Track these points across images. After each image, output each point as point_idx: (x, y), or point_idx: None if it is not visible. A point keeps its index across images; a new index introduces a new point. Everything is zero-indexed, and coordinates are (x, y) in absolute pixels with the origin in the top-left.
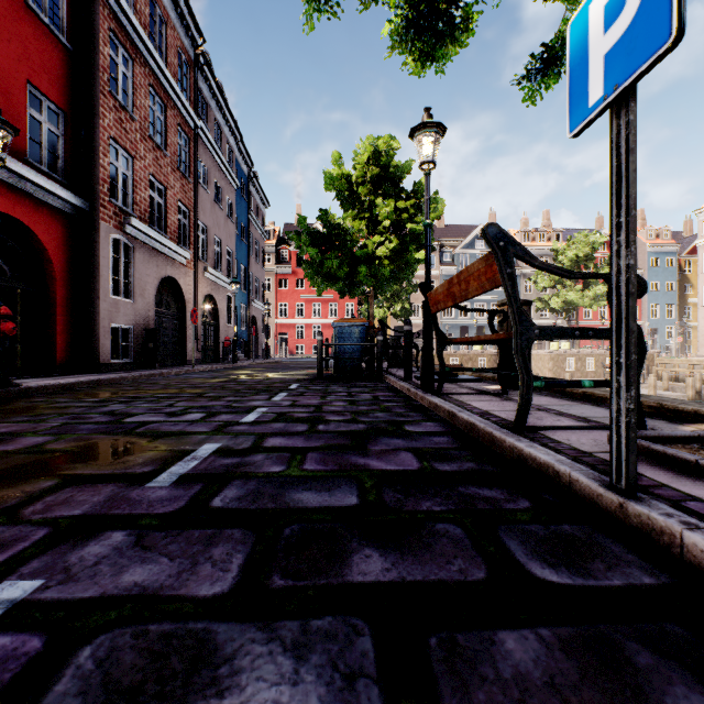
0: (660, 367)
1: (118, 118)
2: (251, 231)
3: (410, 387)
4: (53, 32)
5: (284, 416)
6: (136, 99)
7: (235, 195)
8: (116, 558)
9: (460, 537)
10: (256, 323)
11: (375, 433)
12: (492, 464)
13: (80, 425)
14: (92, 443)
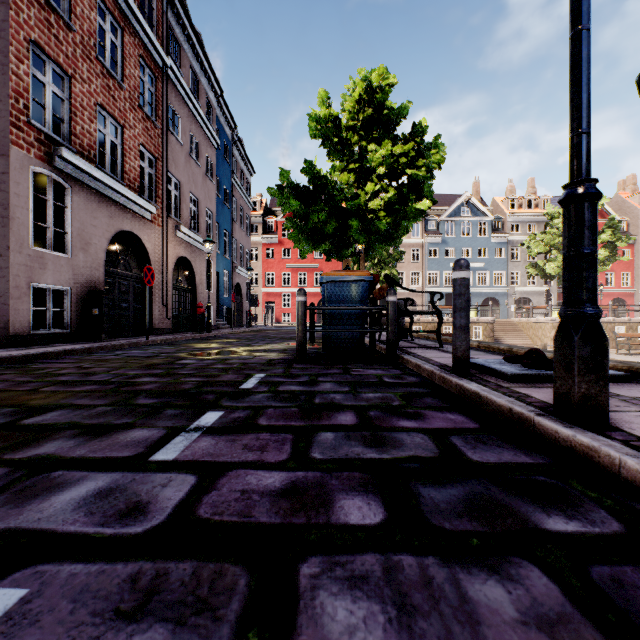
0: None
1: (43, 18)
2: (235, 196)
3: (530, 412)
4: None
5: None
6: (76, 5)
7: (217, 156)
8: None
9: None
10: (241, 291)
11: None
12: None
13: None
14: None
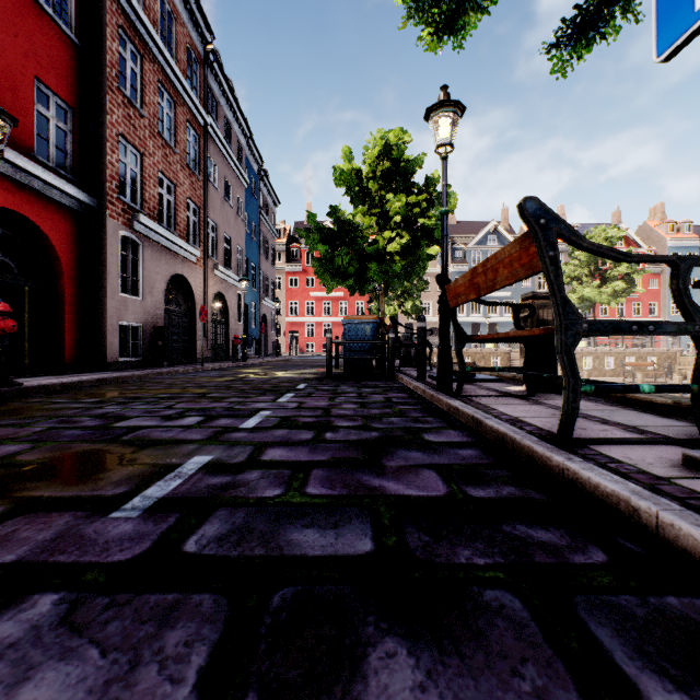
0: (683, 366)
1: (126, 114)
2: (261, 229)
3: (426, 388)
4: (60, 27)
5: (288, 421)
6: (145, 95)
7: (246, 193)
8: (26, 647)
9: (522, 617)
10: (267, 322)
11: (390, 444)
12: (537, 489)
13: (66, 430)
14: (69, 454)
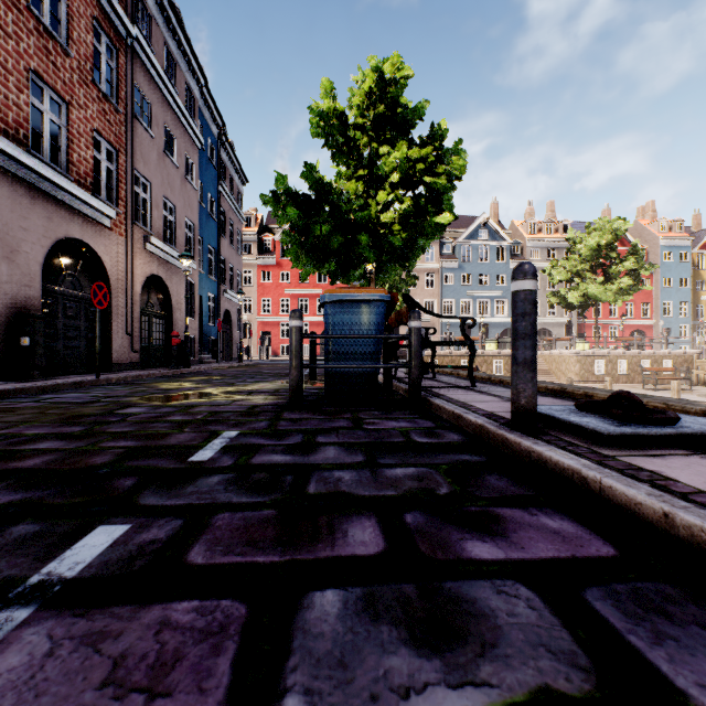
0: (702, 371)
1: None
2: (223, 207)
3: None
4: None
5: None
6: None
7: (200, 157)
8: None
9: None
10: (231, 319)
11: None
12: None
13: None
14: None
